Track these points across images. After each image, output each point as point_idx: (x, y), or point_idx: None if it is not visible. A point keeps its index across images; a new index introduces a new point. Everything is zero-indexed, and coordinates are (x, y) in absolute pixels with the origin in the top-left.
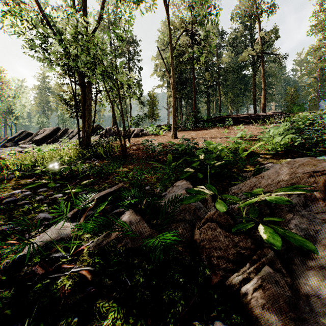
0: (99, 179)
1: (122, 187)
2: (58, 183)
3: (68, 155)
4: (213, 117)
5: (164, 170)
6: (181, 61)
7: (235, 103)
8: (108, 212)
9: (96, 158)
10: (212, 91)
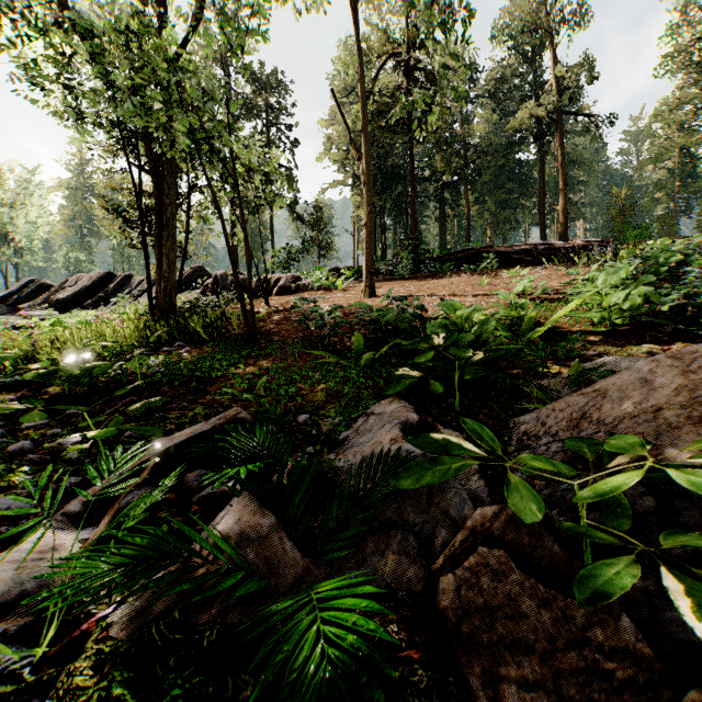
0: (185, 393)
1: (235, 420)
2: (81, 403)
3: (118, 334)
4: (453, 252)
5: (346, 371)
6: (383, 128)
7: (499, 221)
8: (193, 490)
9: (185, 342)
10: (450, 195)
